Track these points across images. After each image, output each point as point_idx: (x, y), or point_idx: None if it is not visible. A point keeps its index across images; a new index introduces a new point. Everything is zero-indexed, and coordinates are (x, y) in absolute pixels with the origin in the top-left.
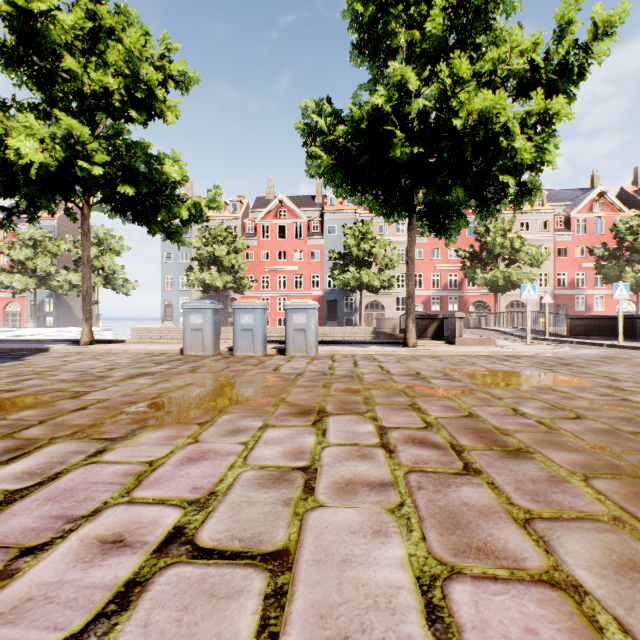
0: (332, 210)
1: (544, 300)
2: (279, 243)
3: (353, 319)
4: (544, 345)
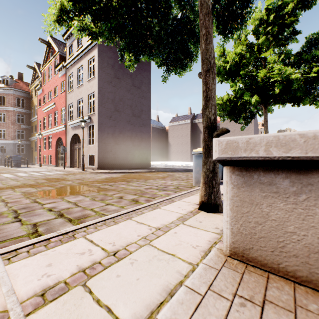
0: None
1: None
2: None
3: None
4: None
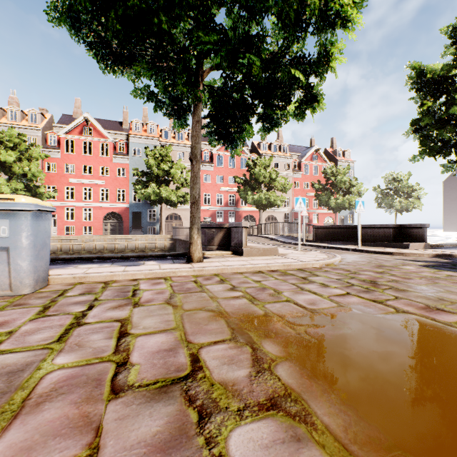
0: (137, 135)
1: (302, 213)
2: (85, 158)
3: (156, 228)
4: (315, 252)
